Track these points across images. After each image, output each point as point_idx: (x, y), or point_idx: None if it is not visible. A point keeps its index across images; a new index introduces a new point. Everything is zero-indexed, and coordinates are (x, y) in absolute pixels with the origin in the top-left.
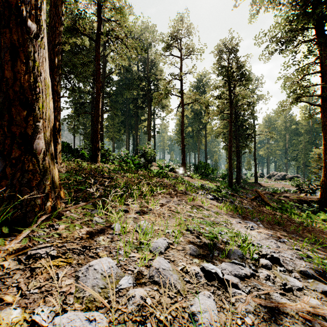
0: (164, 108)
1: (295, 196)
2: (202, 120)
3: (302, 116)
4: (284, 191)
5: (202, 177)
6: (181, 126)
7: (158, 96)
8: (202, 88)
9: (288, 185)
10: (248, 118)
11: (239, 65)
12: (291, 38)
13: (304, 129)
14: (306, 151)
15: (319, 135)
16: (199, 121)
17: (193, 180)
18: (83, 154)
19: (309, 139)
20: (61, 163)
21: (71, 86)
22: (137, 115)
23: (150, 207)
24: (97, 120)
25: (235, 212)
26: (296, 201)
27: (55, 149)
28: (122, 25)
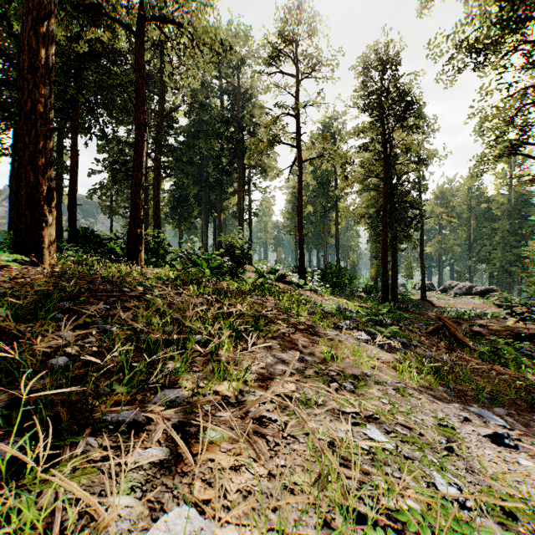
0: (266, 173)
1: (497, 325)
2: (330, 195)
3: (498, 188)
4: (475, 315)
5: (333, 290)
6: (297, 200)
7: (256, 146)
8: (331, 140)
9: (480, 305)
10: (412, 188)
11: (402, 91)
12: (497, 39)
13: (501, 209)
14: (506, 247)
15: (527, 219)
16: (325, 196)
17: (321, 298)
18: (113, 249)
19: (510, 227)
20: (55, 266)
21: (100, 128)
22: (220, 185)
23: (225, 391)
24: (138, 183)
25: (435, 381)
26: (502, 334)
27: (39, 237)
28: (189, 8)
